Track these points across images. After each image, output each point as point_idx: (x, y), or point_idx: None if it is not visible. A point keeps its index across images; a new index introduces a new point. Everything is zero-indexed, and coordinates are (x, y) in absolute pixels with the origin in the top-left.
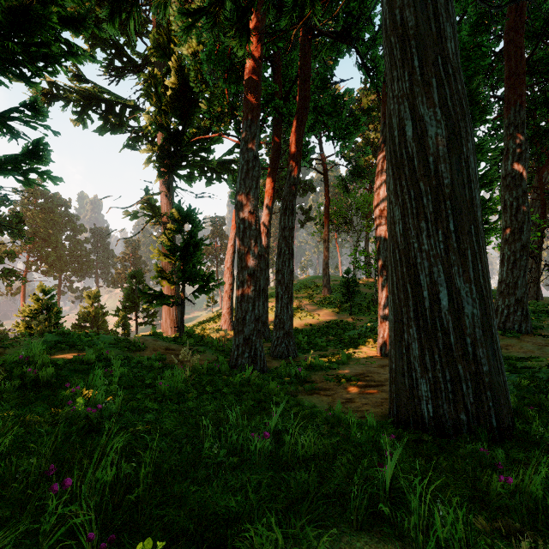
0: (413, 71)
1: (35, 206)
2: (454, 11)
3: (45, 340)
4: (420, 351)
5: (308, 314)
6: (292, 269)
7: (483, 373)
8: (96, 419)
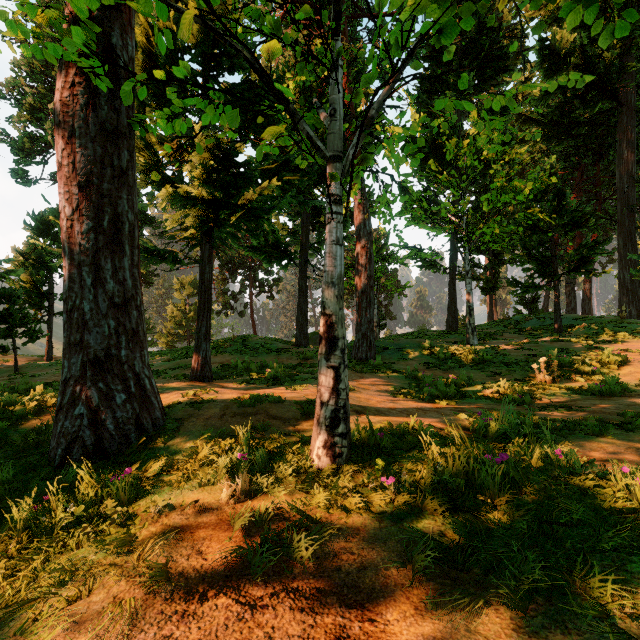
0: (622, 264)
1: None
2: (635, 249)
3: None
4: None
5: None
6: (589, 307)
7: None
8: None
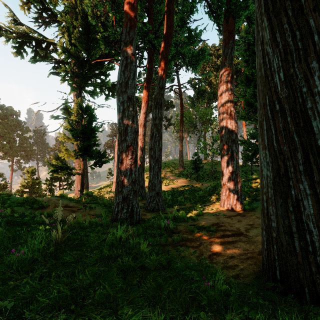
0: None
1: None
2: None
3: None
4: (316, 209)
5: (170, 181)
6: (160, 147)
7: None
8: None
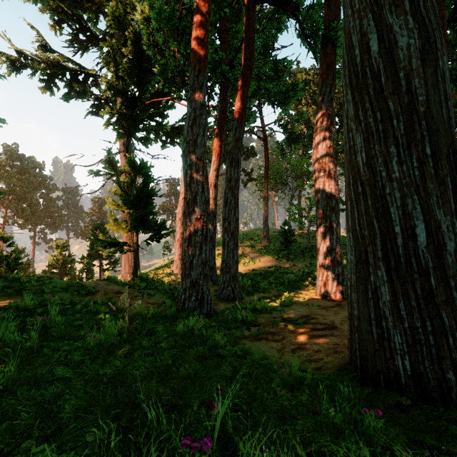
0: None
1: (12, 167)
2: None
3: None
4: (392, 296)
5: (251, 260)
6: (237, 217)
7: None
8: None
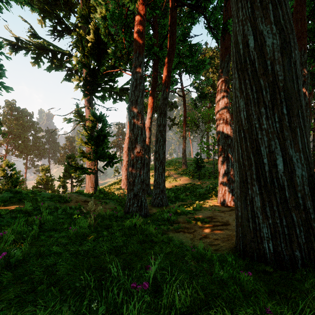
0: (254, 0)
1: (11, 116)
2: None
3: (3, 196)
4: (262, 203)
5: (174, 179)
6: (164, 151)
7: (311, 220)
8: (2, 263)
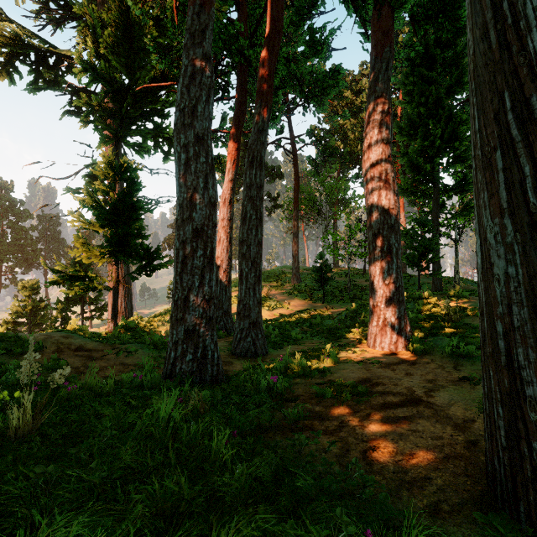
0: None
1: None
2: None
3: None
4: None
5: (277, 303)
6: (260, 239)
7: None
8: None
